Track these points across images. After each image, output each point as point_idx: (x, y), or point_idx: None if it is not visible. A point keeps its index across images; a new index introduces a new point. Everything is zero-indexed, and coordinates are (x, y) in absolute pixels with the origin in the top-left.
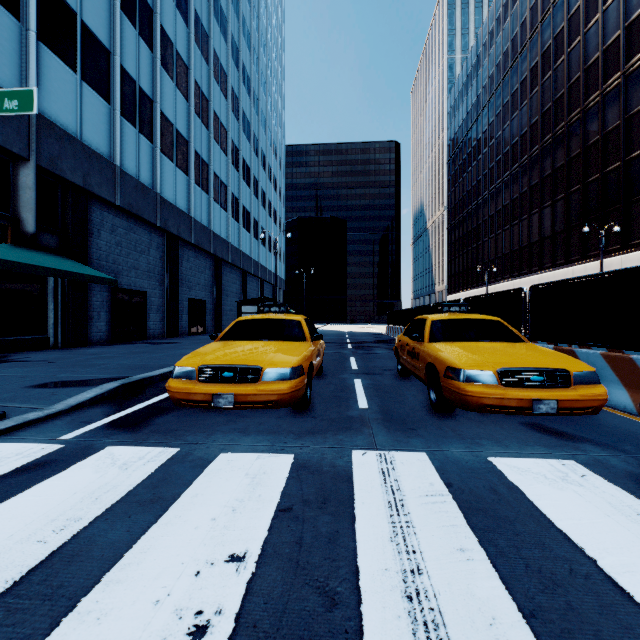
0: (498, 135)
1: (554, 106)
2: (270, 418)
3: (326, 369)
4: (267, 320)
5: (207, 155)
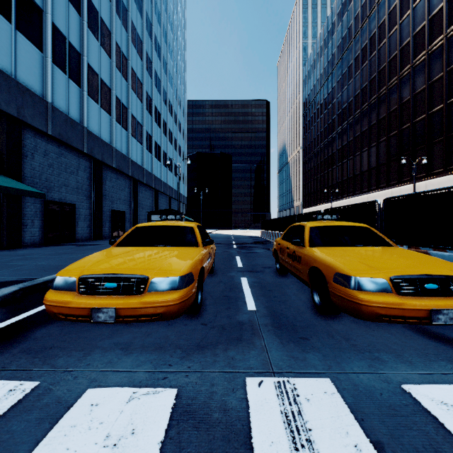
0: (339, 96)
1: (378, 75)
2: (159, 326)
3: (217, 267)
4: (163, 227)
5: (126, 101)
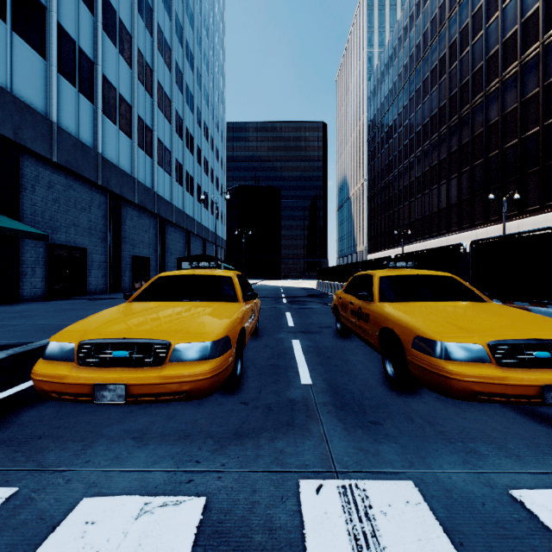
0: (411, 116)
1: (460, 91)
2: (186, 406)
3: (262, 327)
4: (192, 276)
5: (151, 121)
